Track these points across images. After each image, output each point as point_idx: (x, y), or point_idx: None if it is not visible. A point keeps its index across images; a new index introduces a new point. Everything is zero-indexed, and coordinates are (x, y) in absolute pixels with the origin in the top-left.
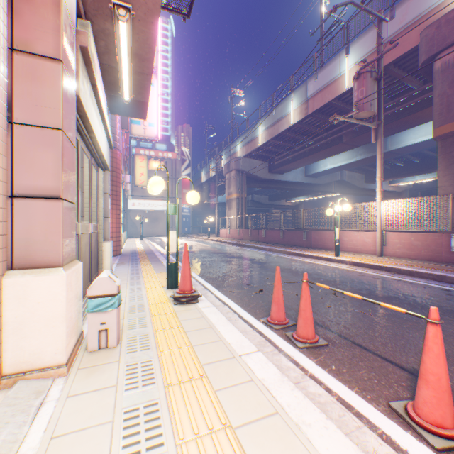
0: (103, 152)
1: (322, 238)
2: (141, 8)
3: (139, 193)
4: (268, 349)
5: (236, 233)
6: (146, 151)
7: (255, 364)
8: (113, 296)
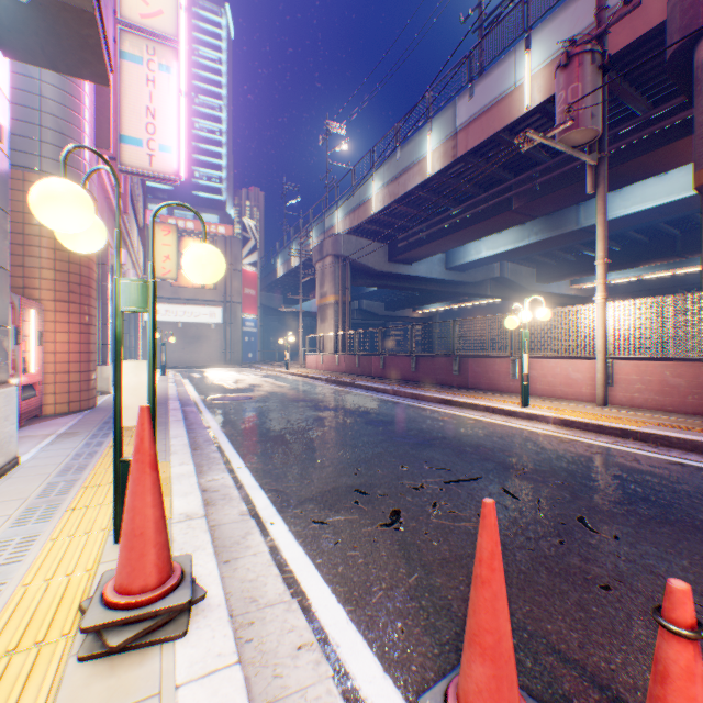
0: None
1: (488, 372)
2: None
3: (167, 293)
4: None
5: (334, 361)
6: (179, 221)
7: None
8: None
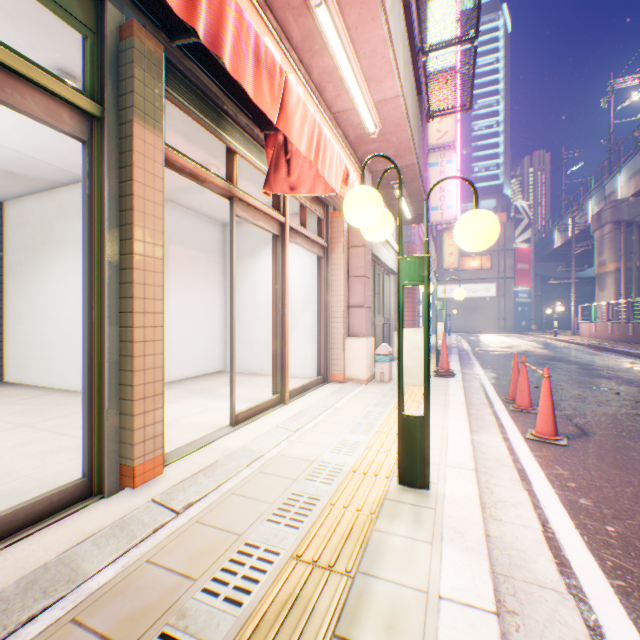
0: (390, 266)
1: None
2: (406, 179)
3: (450, 276)
4: (482, 405)
5: (605, 329)
6: None
7: (453, 397)
8: (386, 355)
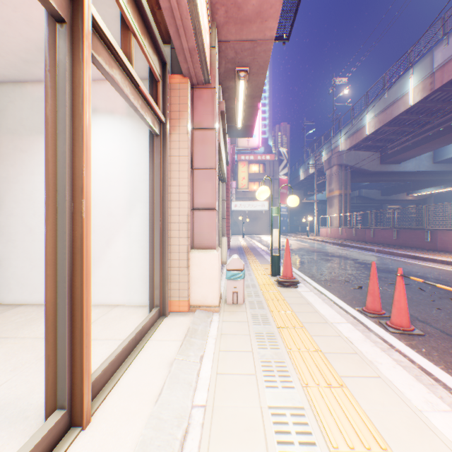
0: (224, 171)
1: None
2: (255, 67)
3: (240, 195)
4: (359, 327)
5: (337, 232)
6: (246, 156)
7: (343, 328)
8: (241, 271)
